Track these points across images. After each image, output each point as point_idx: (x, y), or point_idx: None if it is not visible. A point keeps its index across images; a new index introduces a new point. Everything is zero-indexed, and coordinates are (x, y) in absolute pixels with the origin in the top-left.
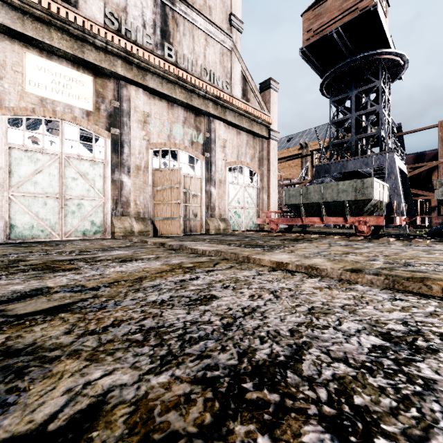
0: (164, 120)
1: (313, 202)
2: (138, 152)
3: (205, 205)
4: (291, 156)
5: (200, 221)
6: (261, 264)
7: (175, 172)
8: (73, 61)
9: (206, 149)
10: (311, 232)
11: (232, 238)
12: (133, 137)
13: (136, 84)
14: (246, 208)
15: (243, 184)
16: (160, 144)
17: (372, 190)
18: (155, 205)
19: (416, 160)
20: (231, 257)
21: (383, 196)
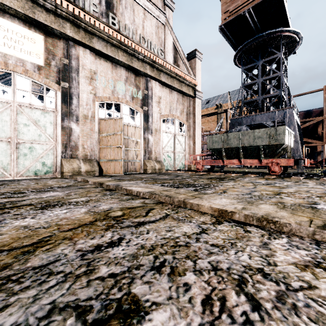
0: (108, 78)
1: (233, 147)
2: (86, 104)
3: (143, 150)
4: (210, 113)
5: (139, 163)
6: (199, 210)
7: (117, 121)
8: (25, 21)
9: (144, 103)
10: (229, 172)
11: (166, 177)
12: (81, 90)
13: (83, 45)
14: (177, 152)
15: (174, 133)
16: (105, 97)
17: (284, 136)
18: (100, 149)
19: (305, 116)
20: (166, 201)
21: (290, 141)
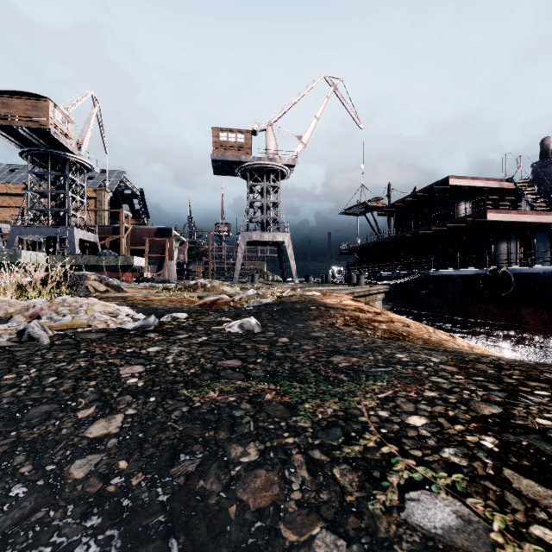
0: None
1: None
2: None
3: None
4: (13, 194)
5: None
6: None
7: None
8: None
9: None
10: None
11: None
12: None
13: None
14: None
15: None
16: None
17: (21, 257)
18: None
19: (114, 231)
20: None
21: (37, 260)
